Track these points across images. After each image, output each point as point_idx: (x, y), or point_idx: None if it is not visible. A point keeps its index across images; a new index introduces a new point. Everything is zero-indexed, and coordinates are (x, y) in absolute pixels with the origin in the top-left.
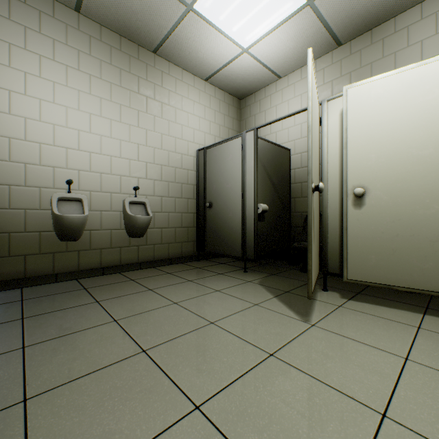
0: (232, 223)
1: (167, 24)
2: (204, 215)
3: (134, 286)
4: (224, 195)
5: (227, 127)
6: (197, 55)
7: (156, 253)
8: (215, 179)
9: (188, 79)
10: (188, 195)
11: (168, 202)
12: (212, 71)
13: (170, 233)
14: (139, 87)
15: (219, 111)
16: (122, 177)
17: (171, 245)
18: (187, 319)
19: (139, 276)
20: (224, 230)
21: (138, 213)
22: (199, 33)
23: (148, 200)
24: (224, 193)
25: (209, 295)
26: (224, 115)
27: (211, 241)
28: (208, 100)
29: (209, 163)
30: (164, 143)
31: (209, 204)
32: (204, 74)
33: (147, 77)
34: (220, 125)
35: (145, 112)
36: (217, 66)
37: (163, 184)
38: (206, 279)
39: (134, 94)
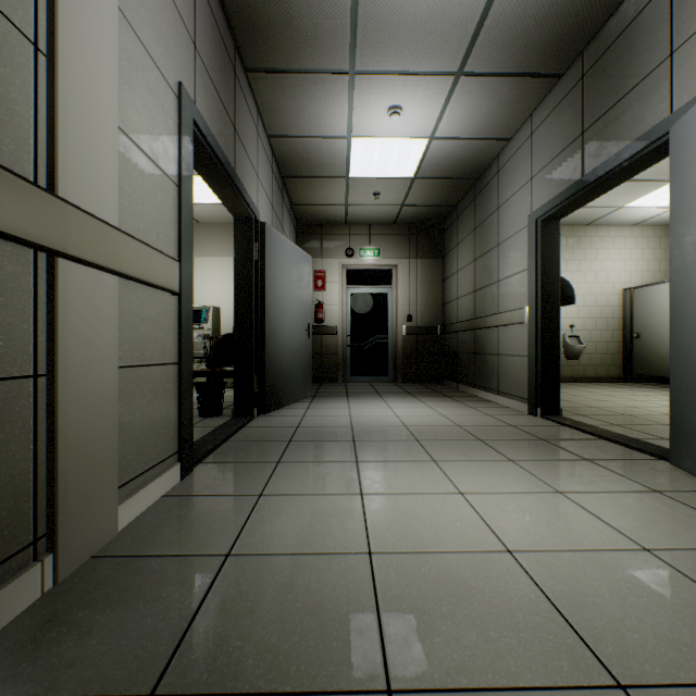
0: (660, 350)
1: (600, 215)
2: (630, 344)
3: (580, 386)
4: (652, 328)
5: (657, 259)
6: (623, 219)
7: (585, 372)
8: (642, 314)
9: (613, 232)
10: (613, 328)
11: (595, 334)
12: (639, 221)
13: (596, 358)
14: (573, 255)
15: (646, 247)
16: (561, 319)
17: (598, 368)
18: (626, 394)
19: (578, 384)
20: (652, 356)
21: (572, 343)
22: (627, 212)
23: (580, 334)
24: (652, 326)
25: (638, 392)
26: (653, 249)
27: (638, 365)
28: (634, 241)
29: (636, 301)
30: (592, 290)
31: (636, 335)
32: (630, 224)
33: (578, 246)
34: (648, 260)
35: (577, 271)
36: (645, 218)
37: (591, 321)
38: (634, 388)
39: (569, 261)
